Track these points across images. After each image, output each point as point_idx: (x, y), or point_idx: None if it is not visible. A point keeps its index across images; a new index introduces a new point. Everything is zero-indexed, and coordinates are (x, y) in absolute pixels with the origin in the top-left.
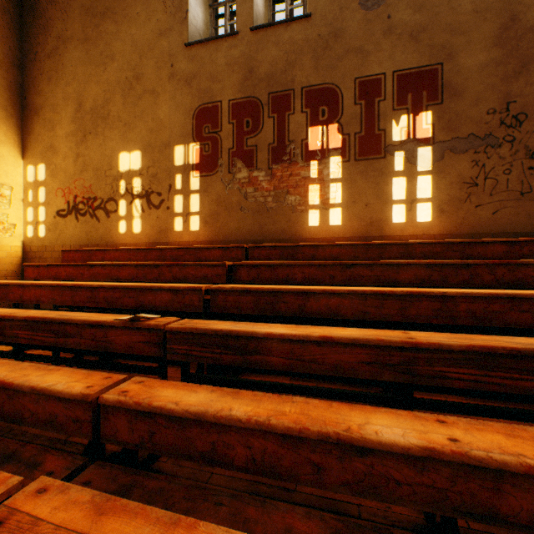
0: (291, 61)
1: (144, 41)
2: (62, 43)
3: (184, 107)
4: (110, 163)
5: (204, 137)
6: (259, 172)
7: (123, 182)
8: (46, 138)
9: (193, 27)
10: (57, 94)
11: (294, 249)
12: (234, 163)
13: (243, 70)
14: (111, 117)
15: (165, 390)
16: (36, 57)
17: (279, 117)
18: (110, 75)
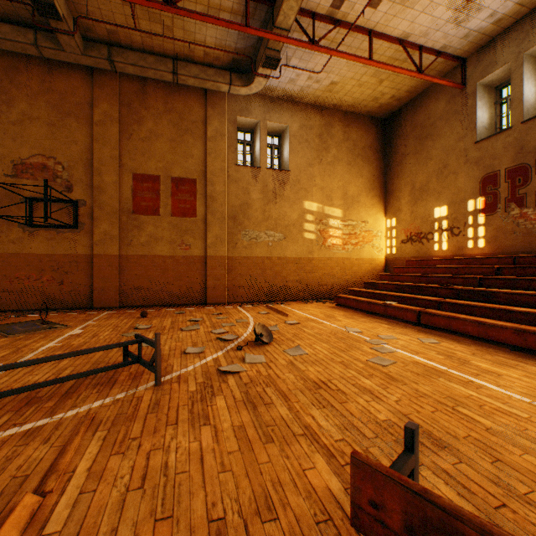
0: None
1: (448, 146)
2: (403, 158)
3: (473, 178)
4: (429, 214)
5: (486, 193)
6: (527, 209)
7: (436, 223)
8: (395, 206)
9: (480, 128)
10: (401, 183)
11: None
12: (508, 206)
13: (514, 149)
14: (429, 190)
15: (457, 301)
16: (390, 167)
17: None
18: (429, 168)
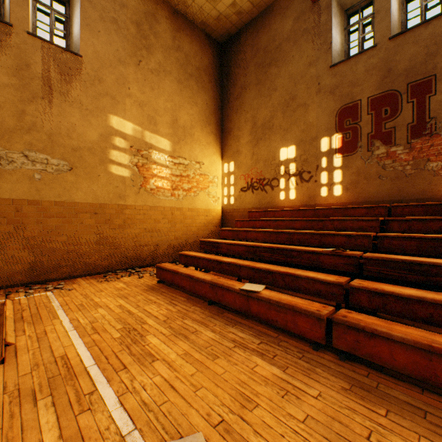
0: (432, 52)
1: (297, 73)
2: (243, 89)
3: (328, 110)
4: (273, 156)
5: (344, 128)
6: (396, 147)
7: (282, 167)
8: (234, 147)
9: (334, 52)
10: (241, 120)
11: (438, 207)
12: (372, 144)
13: (380, 72)
14: (274, 127)
15: (384, 286)
16: (228, 102)
17: (417, 100)
18: (273, 101)
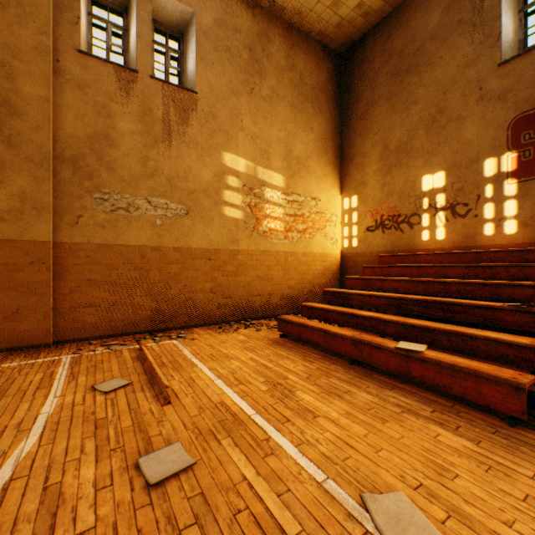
0: None
1: (448, 78)
2: (370, 106)
3: (495, 122)
4: (412, 186)
5: (521, 144)
6: None
7: (425, 199)
8: (357, 177)
9: (504, 44)
10: (366, 144)
11: None
12: None
13: None
14: (413, 149)
15: None
16: (350, 123)
17: None
18: (412, 117)
